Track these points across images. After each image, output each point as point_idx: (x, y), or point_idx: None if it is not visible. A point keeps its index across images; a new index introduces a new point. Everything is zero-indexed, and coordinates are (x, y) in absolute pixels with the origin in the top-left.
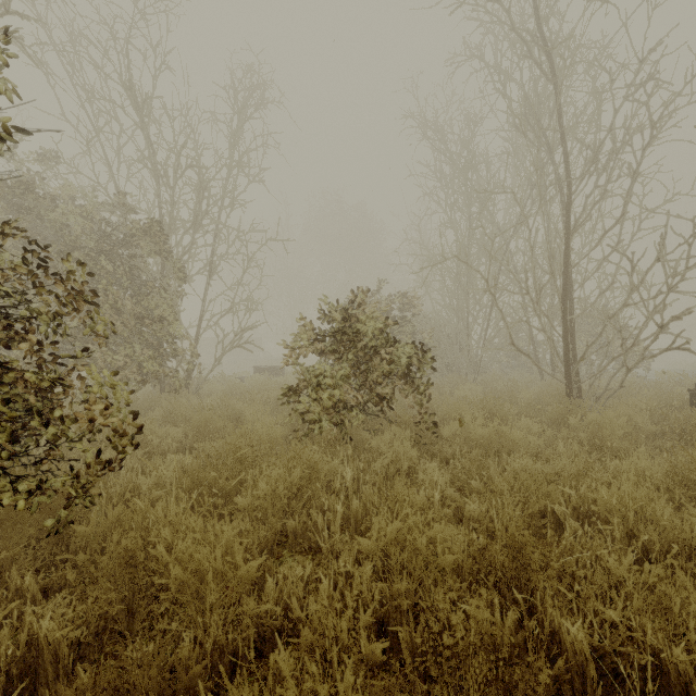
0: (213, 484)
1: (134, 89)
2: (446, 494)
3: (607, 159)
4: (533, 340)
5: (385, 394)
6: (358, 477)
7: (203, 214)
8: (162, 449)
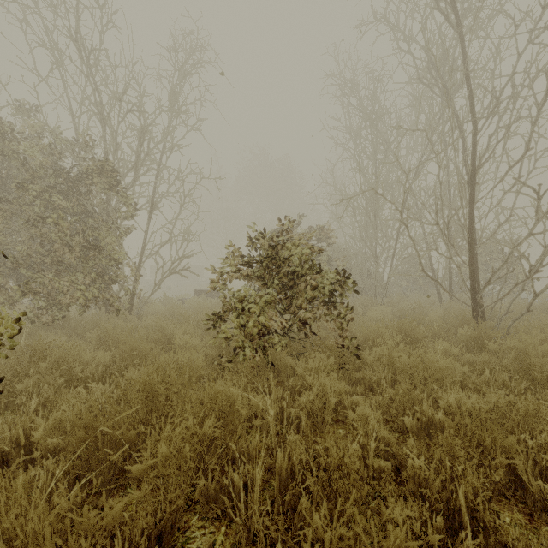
0: (111, 434)
1: (82, 44)
2: (379, 436)
3: (508, 102)
4: (432, 267)
5: (308, 319)
6: (282, 410)
7: (144, 155)
8: (86, 376)
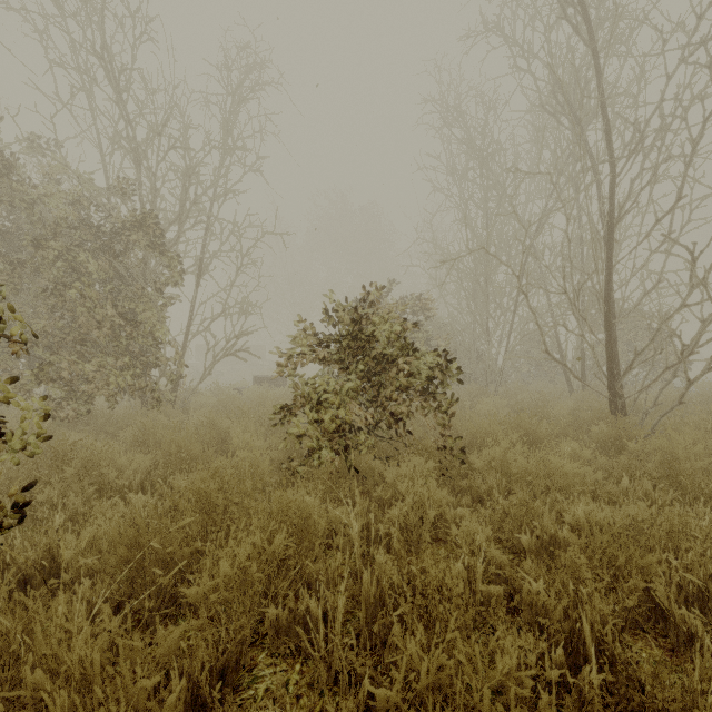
0: (160, 553)
1: (112, 62)
2: (489, 557)
3: (655, 137)
4: (560, 348)
5: (401, 413)
6: (368, 526)
7: (191, 204)
8: (121, 484)
